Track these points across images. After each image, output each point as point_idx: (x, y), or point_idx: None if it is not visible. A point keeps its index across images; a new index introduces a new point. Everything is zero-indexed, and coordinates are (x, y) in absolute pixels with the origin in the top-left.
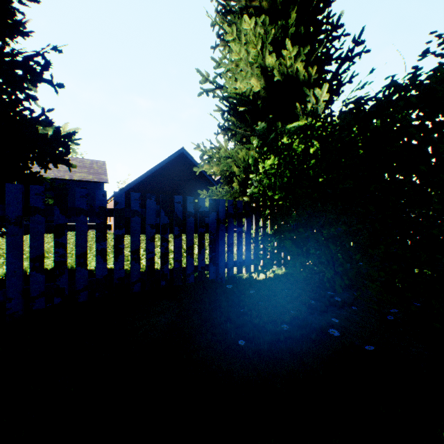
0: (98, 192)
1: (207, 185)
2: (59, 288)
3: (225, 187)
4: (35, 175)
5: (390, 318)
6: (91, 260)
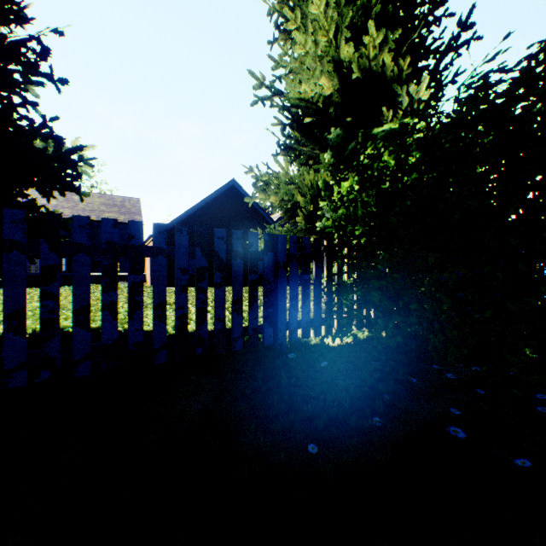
0: (106, 221)
1: (263, 226)
2: (47, 358)
3: (286, 225)
4: (29, 204)
5: (543, 410)
6: None
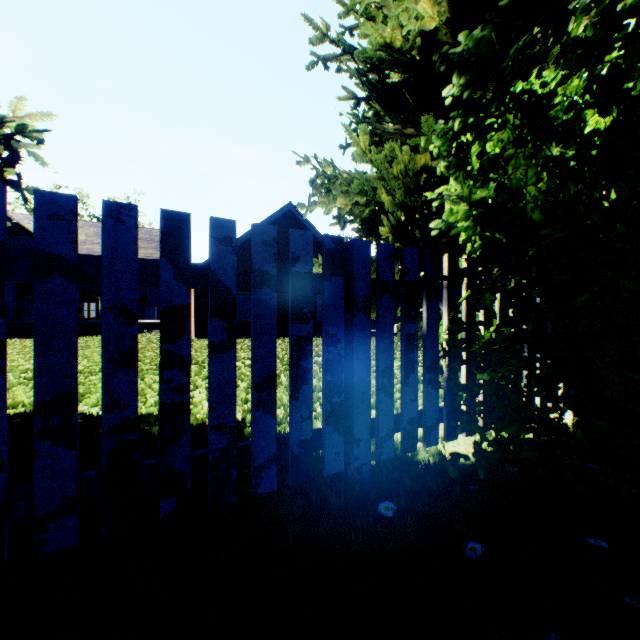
0: None
1: None
2: None
3: None
4: None
5: None
6: (98, 389)
